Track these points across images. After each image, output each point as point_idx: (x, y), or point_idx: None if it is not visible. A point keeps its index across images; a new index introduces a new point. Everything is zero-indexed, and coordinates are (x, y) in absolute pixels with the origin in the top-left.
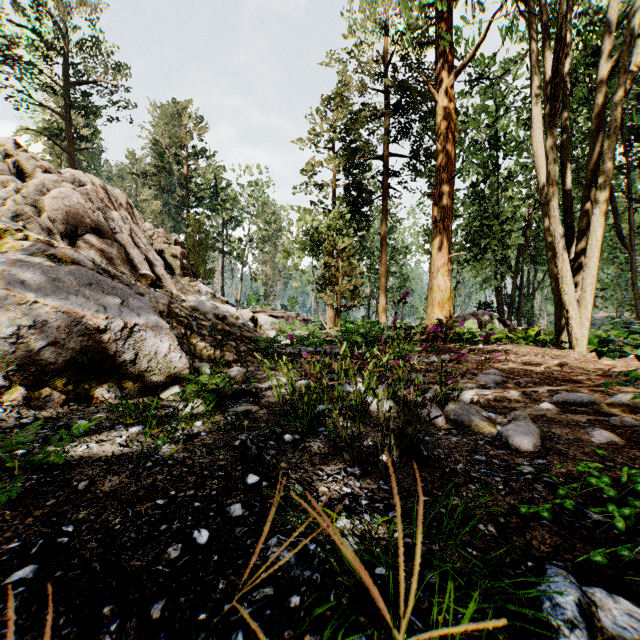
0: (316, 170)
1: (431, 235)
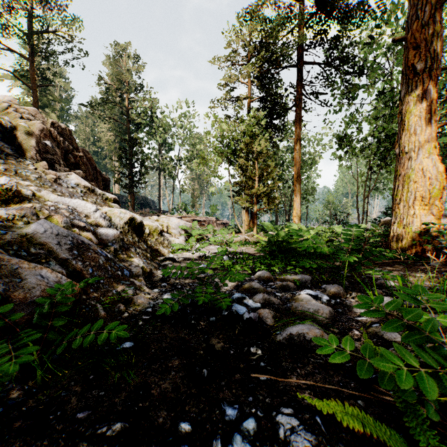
0: (232, 87)
1: (400, 99)
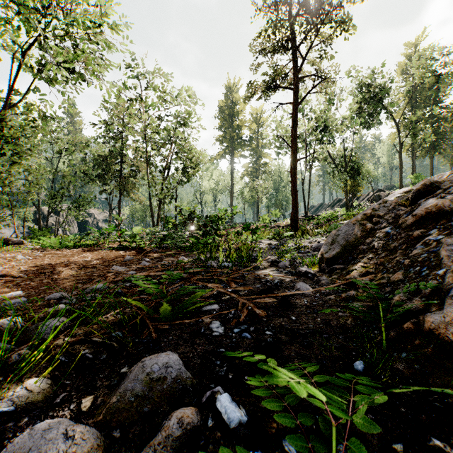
0: None
1: None
